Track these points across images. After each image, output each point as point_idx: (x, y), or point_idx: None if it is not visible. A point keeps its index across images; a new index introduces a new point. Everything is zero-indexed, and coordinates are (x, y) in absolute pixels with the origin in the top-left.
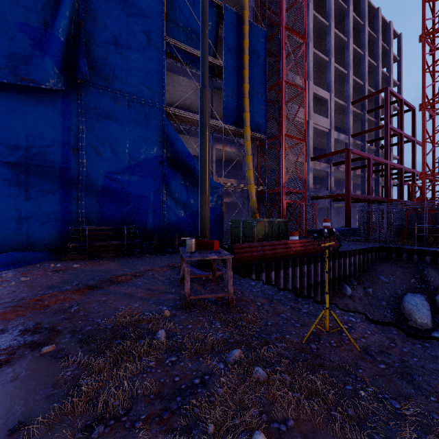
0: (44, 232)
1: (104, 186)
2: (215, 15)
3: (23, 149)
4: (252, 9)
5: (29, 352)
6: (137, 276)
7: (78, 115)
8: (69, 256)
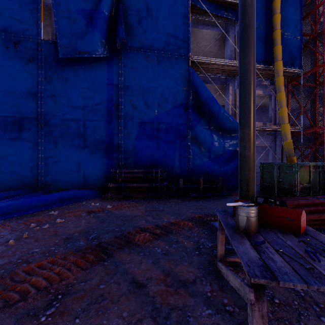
0: (95, 174)
1: (138, 134)
2: None
3: (81, 108)
4: None
5: None
6: (158, 234)
7: (118, 76)
8: (108, 196)
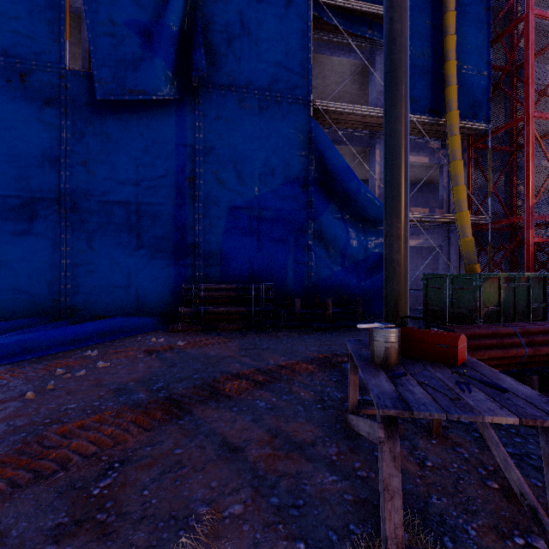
0: (156, 291)
1: (227, 226)
2: None
3: (133, 183)
4: None
5: None
6: (260, 382)
7: (195, 131)
8: (179, 327)
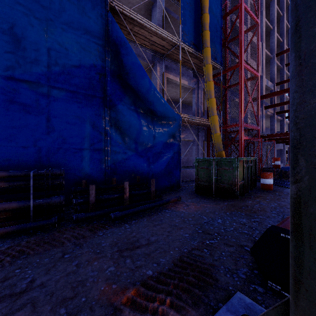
0: None
1: None
2: None
3: None
4: None
5: None
6: None
7: None
8: None
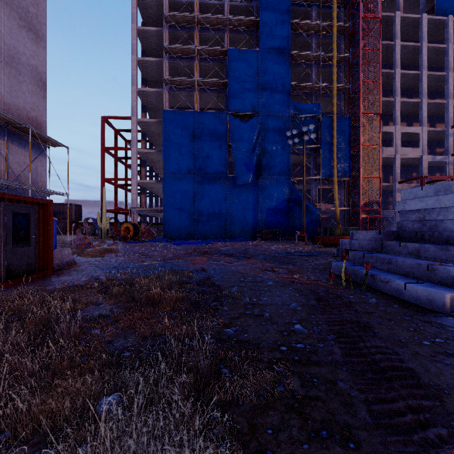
0: (249, 231)
1: (267, 214)
2: (316, 122)
3: (243, 203)
4: (343, 100)
5: (273, 246)
6: (283, 243)
7: (258, 189)
8: (259, 239)
